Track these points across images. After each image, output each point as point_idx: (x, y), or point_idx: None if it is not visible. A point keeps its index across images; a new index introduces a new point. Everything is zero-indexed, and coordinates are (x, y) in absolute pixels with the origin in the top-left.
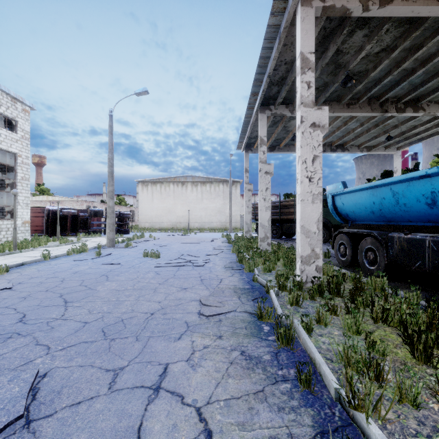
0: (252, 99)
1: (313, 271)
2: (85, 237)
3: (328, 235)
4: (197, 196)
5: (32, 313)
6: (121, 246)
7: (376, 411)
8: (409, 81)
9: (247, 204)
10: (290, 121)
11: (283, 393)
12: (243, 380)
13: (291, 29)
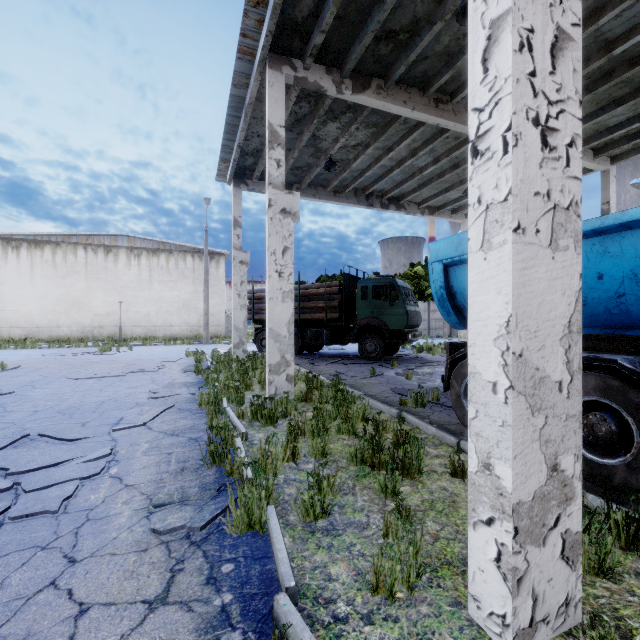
0: (250, 16)
1: (556, 563)
2: None
3: (383, 348)
4: (141, 276)
5: None
6: None
7: None
8: None
9: (239, 291)
10: (326, 124)
11: None
12: None
13: None
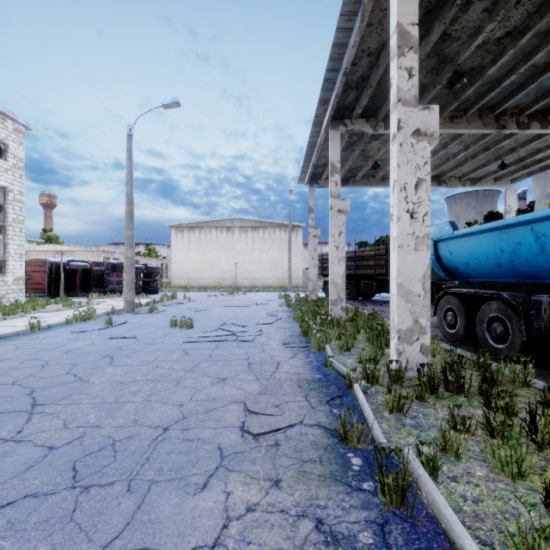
0: (320, 109)
1: (417, 352)
2: (99, 298)
3: None
4: (247, 245)
5: None
6: (143, 311)
7: None
8: (538, 84)
9: (313, 255)
10: (371, 143)
11: None
12: None
13: None
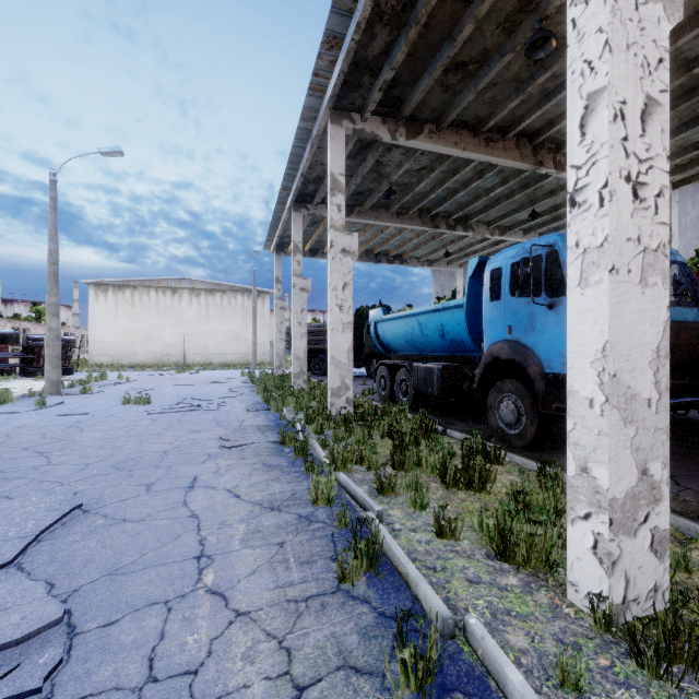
0: (283, 193)
1: (344, 403)
2: None
3: None
4: (200, 312)
5: (1, 464)
6: (72, 393)
7: (346, 468)
8: (455, 199)
9: (280, 328)
10: None
11: (293, 477)
12: (263, 475)
13: (324, 135)
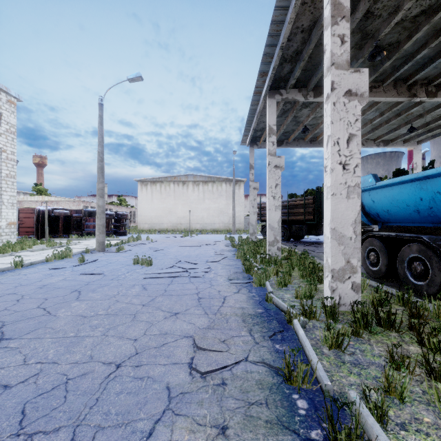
0: (259, 80)
1: (349, 289)
2: (78, 239)
3: None
4: (199, 196)
5: None
6: (112, 250)
7: None
8: None
9: (253, 204)
10: (301, 110)
11: None
12: None
13: None
